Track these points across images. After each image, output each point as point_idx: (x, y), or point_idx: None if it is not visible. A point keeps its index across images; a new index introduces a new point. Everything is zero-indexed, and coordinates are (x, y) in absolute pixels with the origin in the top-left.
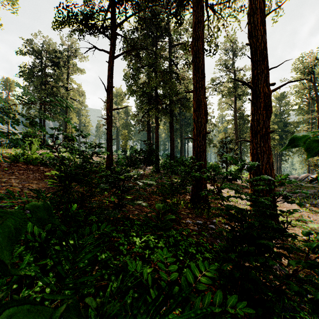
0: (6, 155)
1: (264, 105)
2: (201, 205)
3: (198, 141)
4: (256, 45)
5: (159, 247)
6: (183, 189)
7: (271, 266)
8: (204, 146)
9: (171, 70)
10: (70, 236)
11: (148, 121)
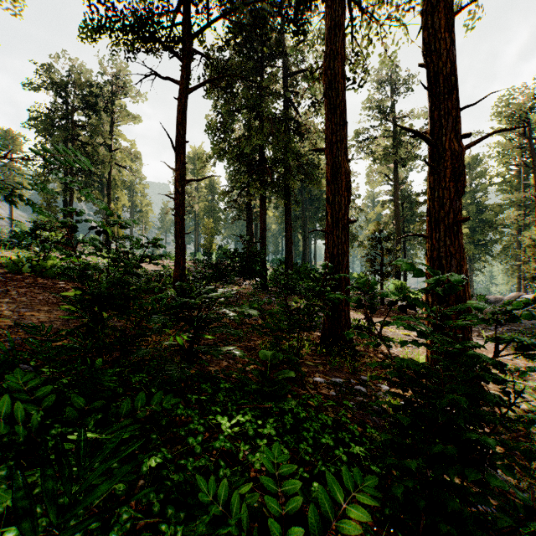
0: (1, 260)
1: (453, 172)
2: (339, 348)
3: (334, 237)
4: (438, 65)
5: (265, 434)
6: (309, 321)
7: (487, 482)
8: (344, 245)
9: (287, 116)
10: (91, 418)
11: (248, 204)
